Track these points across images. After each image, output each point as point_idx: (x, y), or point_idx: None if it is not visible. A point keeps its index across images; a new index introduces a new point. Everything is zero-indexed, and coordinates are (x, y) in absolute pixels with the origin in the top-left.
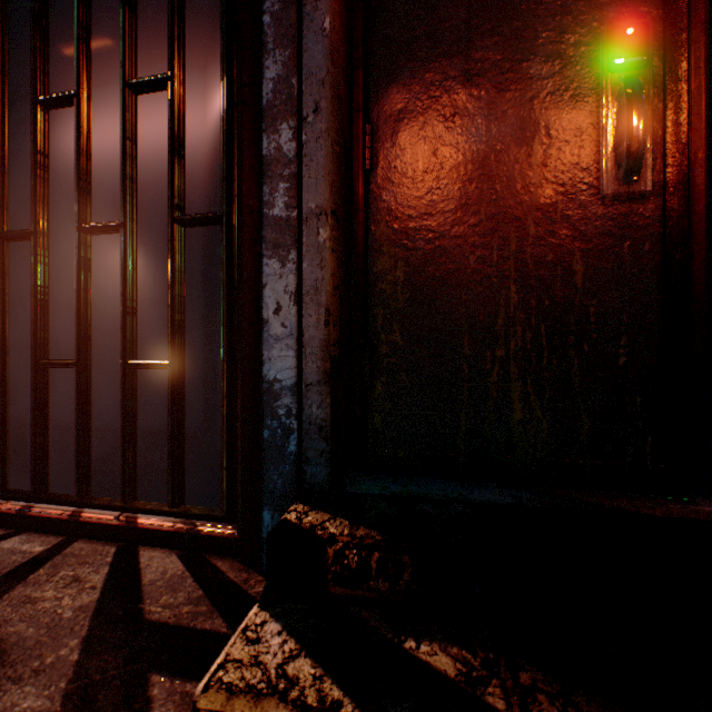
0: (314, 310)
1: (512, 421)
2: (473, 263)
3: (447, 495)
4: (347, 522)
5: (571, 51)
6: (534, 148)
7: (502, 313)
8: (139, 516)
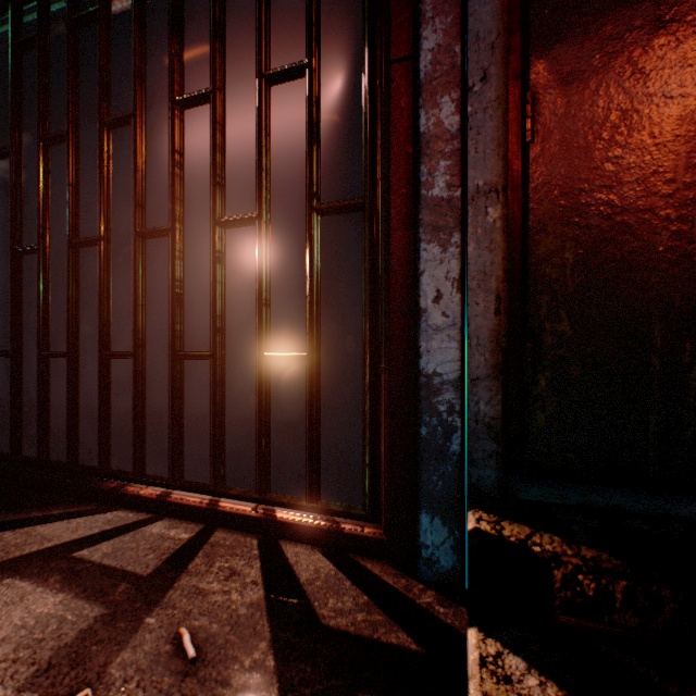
0: (481, 298)
1: None
2: (665, 239)
3: (649, 510)
4: (558, 538)
5: None
6: None
7: None
8: (276, 509)
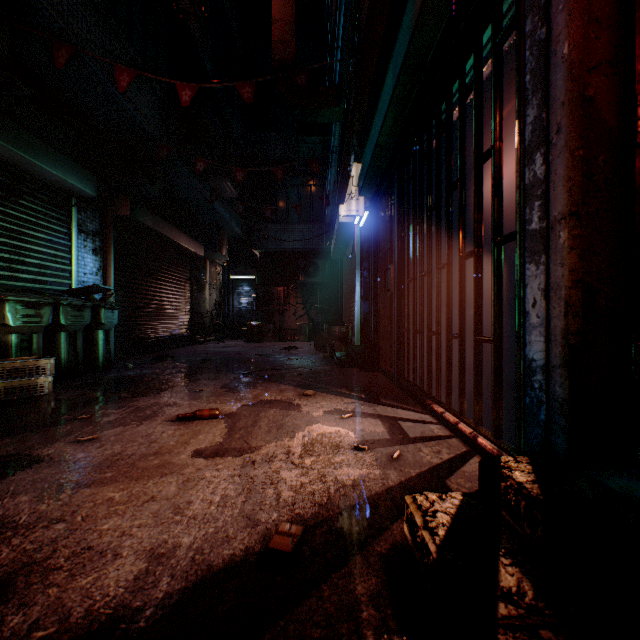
0: (556, 303)
1: None
2: None
3: None
4: (532, 478)
5: None
6: None
7: None
8: (479, 436)
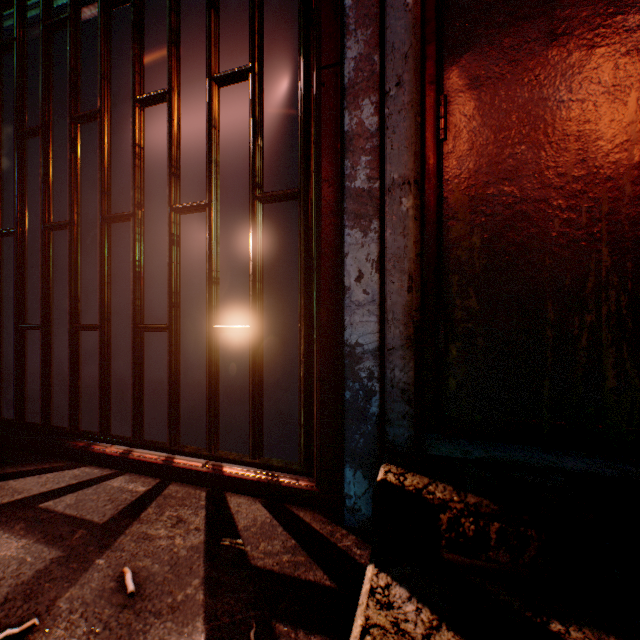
0: (396, 277)
1: (603, 388)
2: (557, 226)
3: (538, 463)
4: (450, 487)
5: None
6: (630, 104)
7: (591, 277)
8: (224, 465)
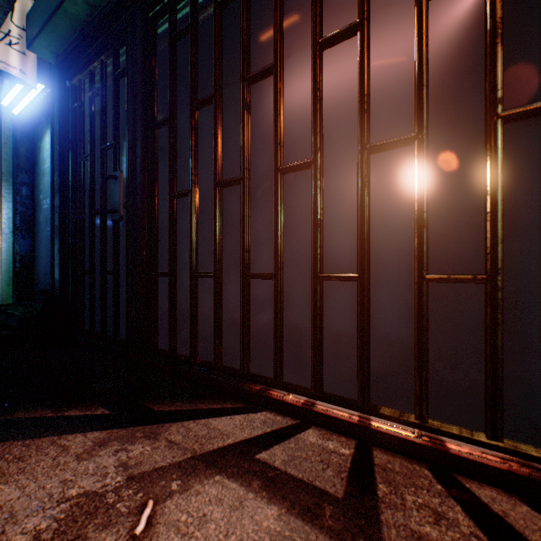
0: None
1: None
2: None
3: None
4: None
5: None
6: None
7: None
8: (443, 439)
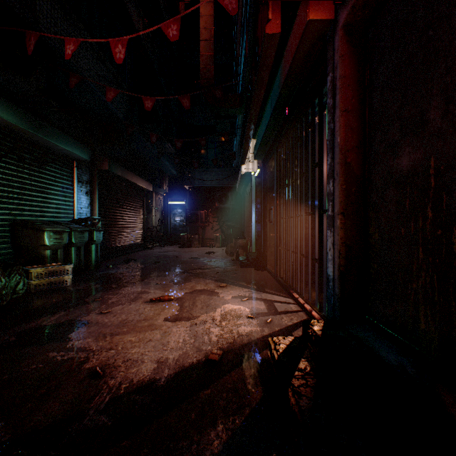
0: (336, 251)
1: (419, 327)
2: (402, 232)
3: (373, 346)
4: (320, 328)
5: (451, 95)
6: (430, 163)
7: (415, 262)
8: (313, 311)
